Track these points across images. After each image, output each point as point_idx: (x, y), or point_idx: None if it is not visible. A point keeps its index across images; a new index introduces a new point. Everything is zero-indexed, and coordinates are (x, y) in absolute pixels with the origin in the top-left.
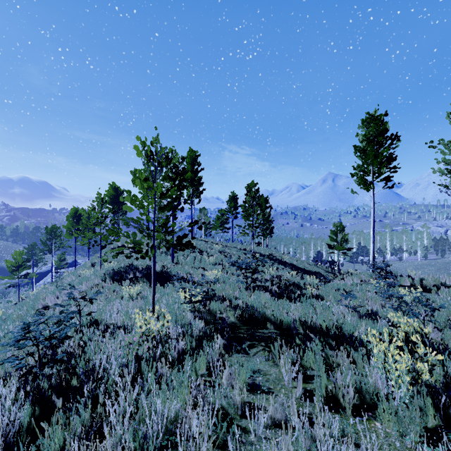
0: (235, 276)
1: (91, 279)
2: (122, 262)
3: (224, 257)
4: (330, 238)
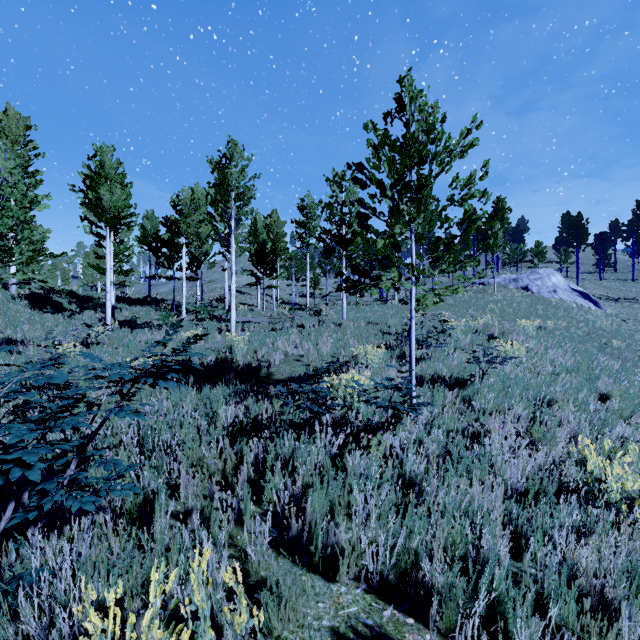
0: None
1: None
2: None
3: None
4: None
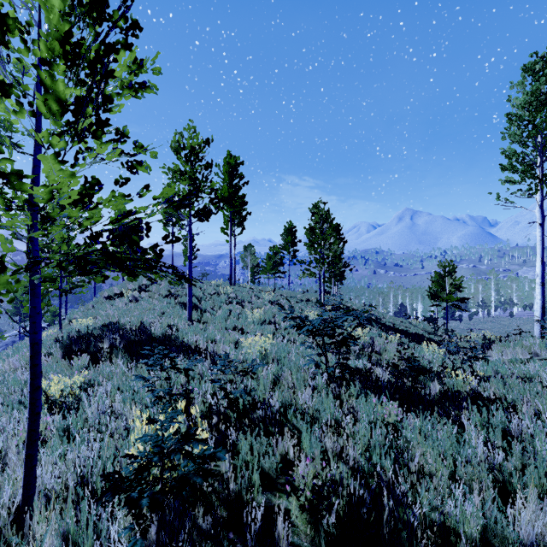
0: (299, 346)
1: (27, 351)
2: (110, 318)
3: (278, 311)
4: (434, 284)
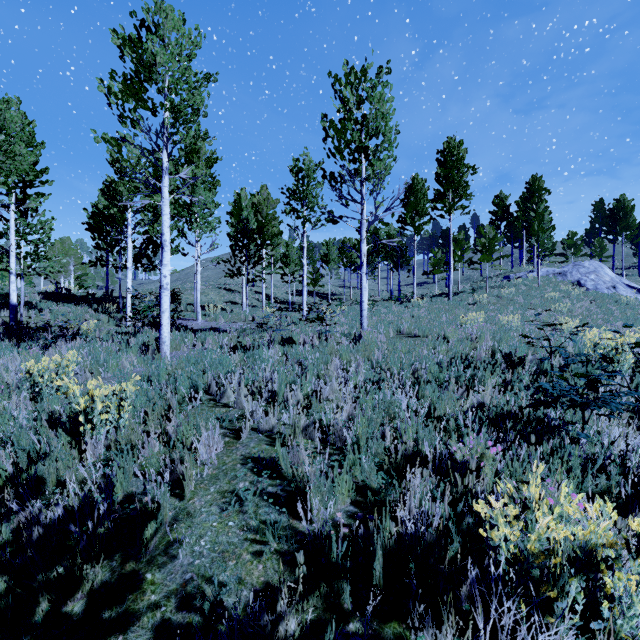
0: None
1: None
2: None
3: None
4: None
